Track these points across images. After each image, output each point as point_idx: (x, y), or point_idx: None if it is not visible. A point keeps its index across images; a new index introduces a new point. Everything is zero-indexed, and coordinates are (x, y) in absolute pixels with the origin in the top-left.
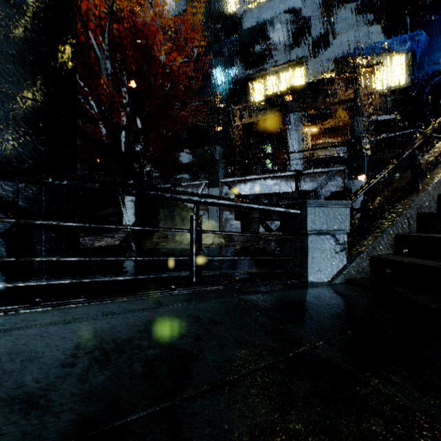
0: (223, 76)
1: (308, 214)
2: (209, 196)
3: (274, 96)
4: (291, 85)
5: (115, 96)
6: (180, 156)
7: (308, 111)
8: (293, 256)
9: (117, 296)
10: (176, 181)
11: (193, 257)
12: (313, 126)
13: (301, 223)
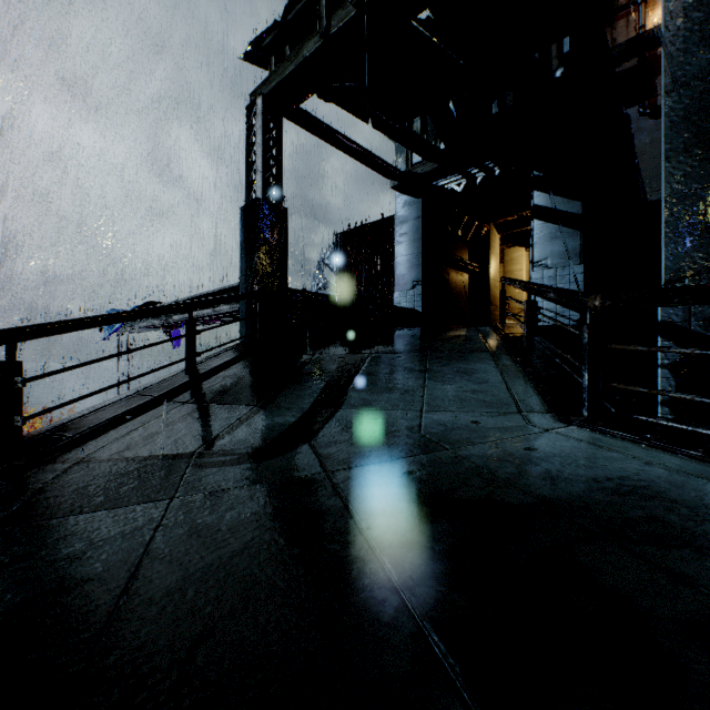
0: None
1: None
2: None
3: None
4: None
5: None
6: None
7: None
8: None
9: None
10: None
11: None
12: None
13: None
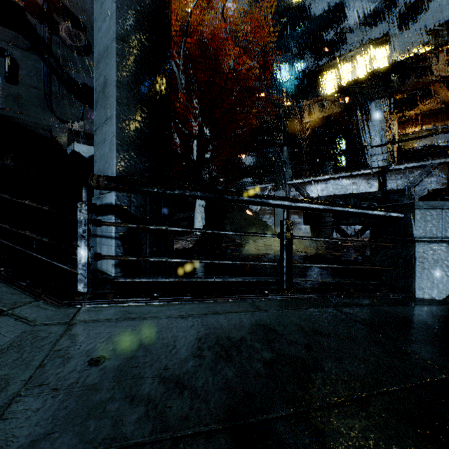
0: (289, 72)
1: (416, 218)
2: (300, 200)
3: (350, 84)
4: (371, 69)
5: (189, 108)
6: (243, 159)
7: (394, 96)
8: (393, 267)
9: (217, 297)
10: (240, 185)
11: (284, 263)
12: (401, 113)
13: (405, 229)
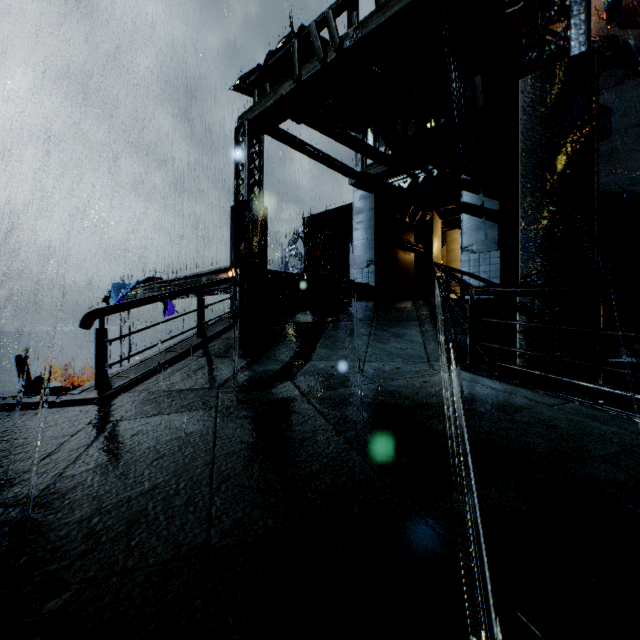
0: None
1: None
2: None
3: None
4: None
5: None
6: None
7: None
8: None
9: (538, 389)
10: None
11: None
12: None
13: None
